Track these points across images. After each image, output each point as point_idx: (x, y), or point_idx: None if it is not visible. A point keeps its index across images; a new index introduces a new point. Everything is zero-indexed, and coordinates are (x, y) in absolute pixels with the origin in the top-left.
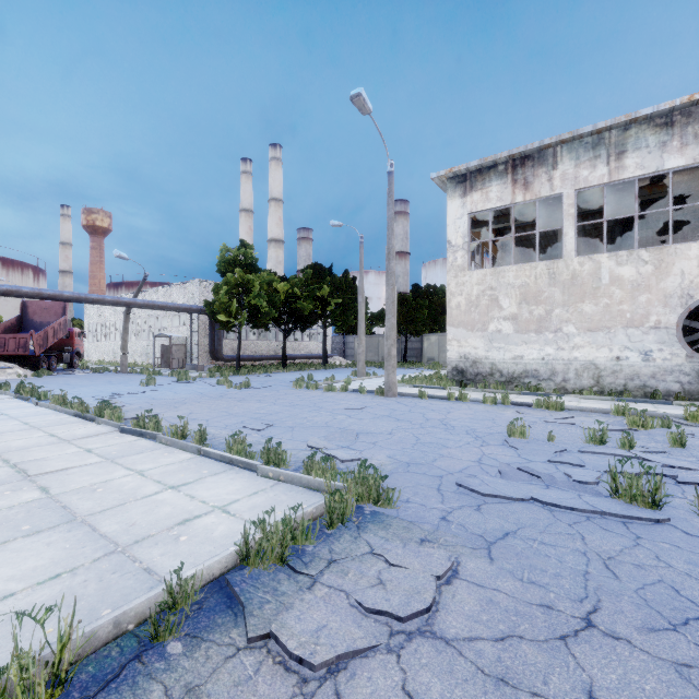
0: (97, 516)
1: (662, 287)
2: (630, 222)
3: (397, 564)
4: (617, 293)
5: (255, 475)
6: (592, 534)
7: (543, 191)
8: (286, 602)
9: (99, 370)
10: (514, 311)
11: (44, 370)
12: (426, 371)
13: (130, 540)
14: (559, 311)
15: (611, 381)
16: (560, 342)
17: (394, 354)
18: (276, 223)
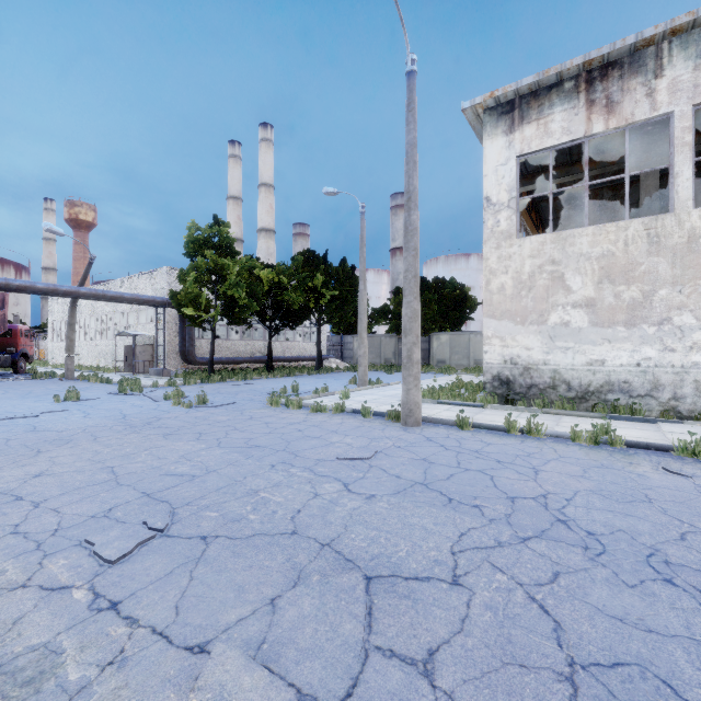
0: None
1: None
2: None
3: None
4: None
5: None
6: None
7: (638, 113)
8: None
9: (42, 376)
10: (591, 294)
11: None
12: (440, 377)
13: None
14: (666, 293)
15: None
16: (668, 339)
17: (417, 358)
18: (267, 211)
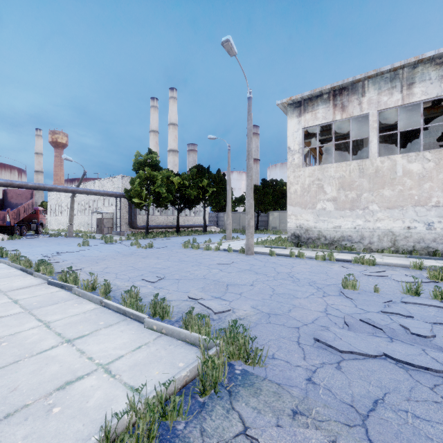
0: None
1: (441, 178)
2: (411, 135)
3: None
4: (408, 182)
5: (142, 327)
6: None
7: (355, 112)
8: None
9: (55, 235)
10: (335, 195)
11: (16, 235)
12: (271, 236)
13: (2, 412)
14: (366, 195)
15: (403, 244)
16: (367, 216)
17: (252, 225)
18: (173, 139)
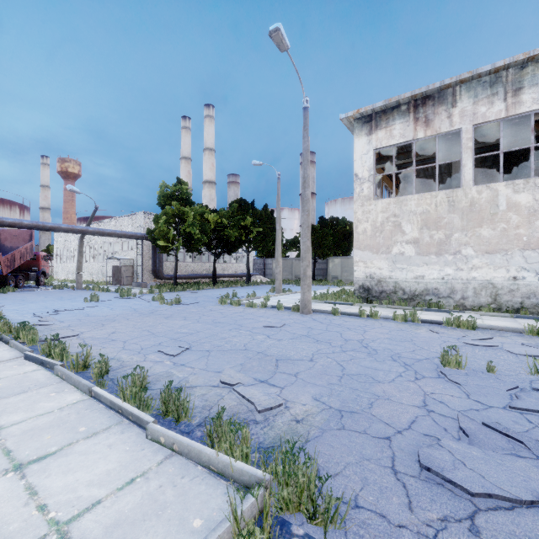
0: None
1: None
2: (511, 159)
3: None
4: (514, 218)
5: (143, 437)
6: None
7: (443, 127)
8: None
9: (59, 287)
10: (416, 236)
11: (9, 287)
12: (332, 288)
13: None
14: (458, 235)
15: (508, 299)
16: (459, 263)
17: (309, 274)
18: (210, 168)
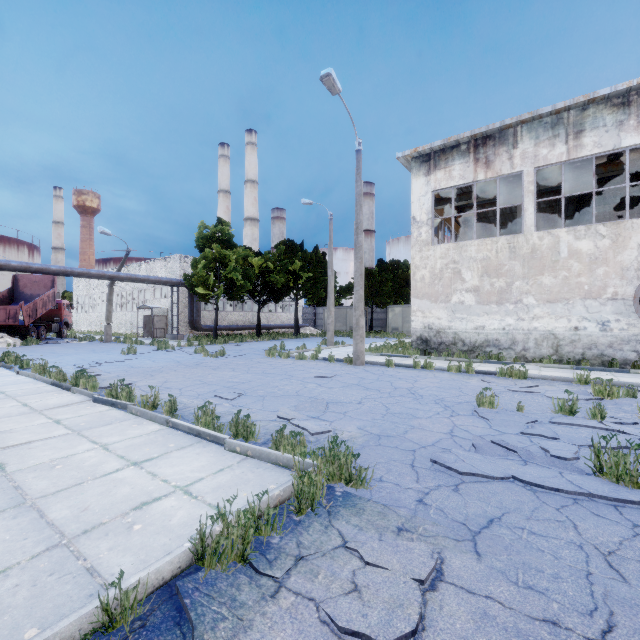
0: (49, 498)
1: (619, 260)
2: (584, 200)
3: (373, 562)
4: (575, 266)
5: (222, 449)
6: (584, 521)
7: (504, 169)
8: (245, 618)
9: (86, 339)
10: (476, 284)
11: (32, 339)
12: (391, 340)
13: (78, 529)
14: (519, 284)
15: (569, 350)
16: (520, 313)
17: (362, 324)
18: (252, 203)
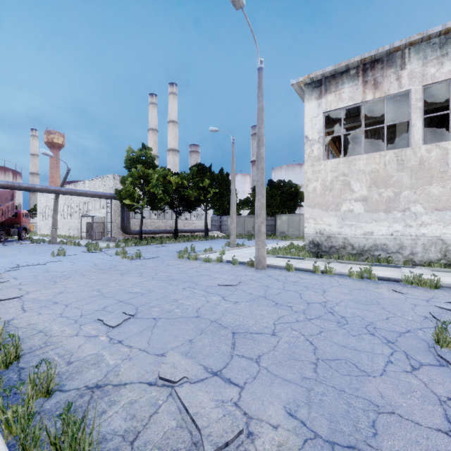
0: None
1: None
2: (448, 124)
3: None
4: None
5: None
6: None
7: (391, 89)
8: None
9: (37, 241)
10: (365, 194)
11: None
12: (281, 242)
13: None
14: (407, 193)
15: None
16: (408, 220)
17: (264, 230)
18: (173, 138)
